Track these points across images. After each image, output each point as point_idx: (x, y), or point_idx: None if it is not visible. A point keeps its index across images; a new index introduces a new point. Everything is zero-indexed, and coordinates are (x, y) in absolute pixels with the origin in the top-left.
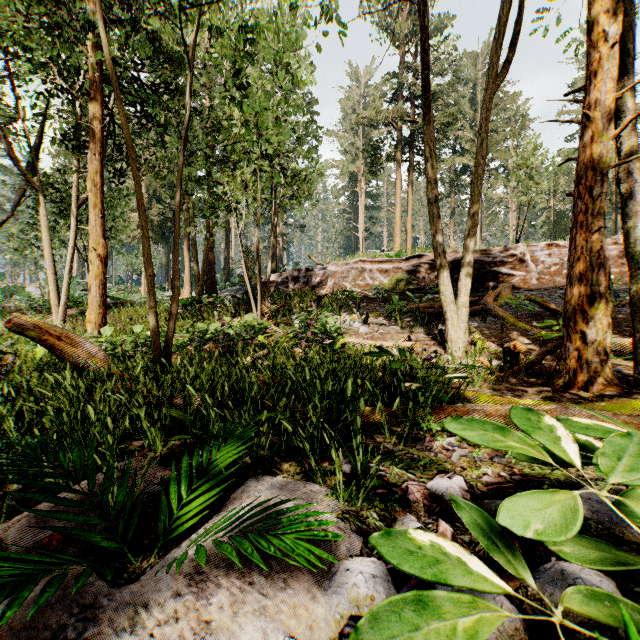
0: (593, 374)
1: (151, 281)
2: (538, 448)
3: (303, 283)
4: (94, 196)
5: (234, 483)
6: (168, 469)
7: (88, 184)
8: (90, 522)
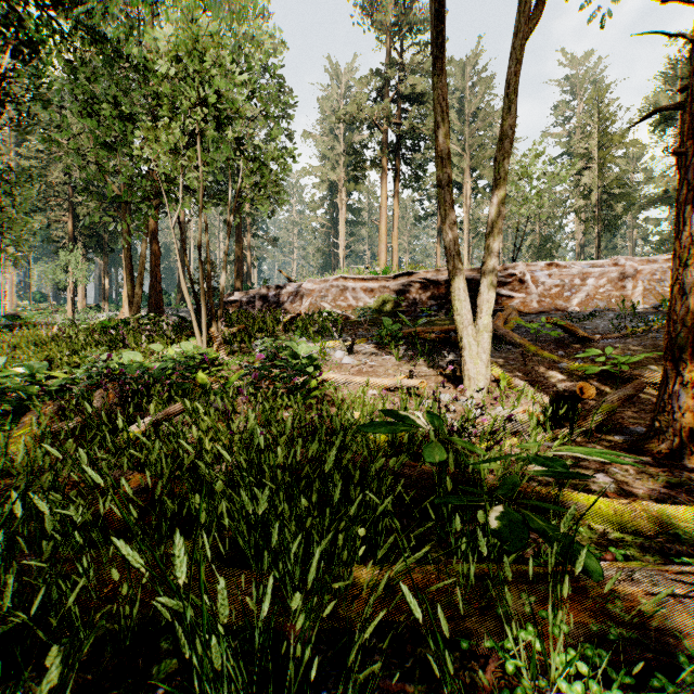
0: None
1: None
2: None
3: (273, 303)
4: None
5: None
6: None
7: None
8: None
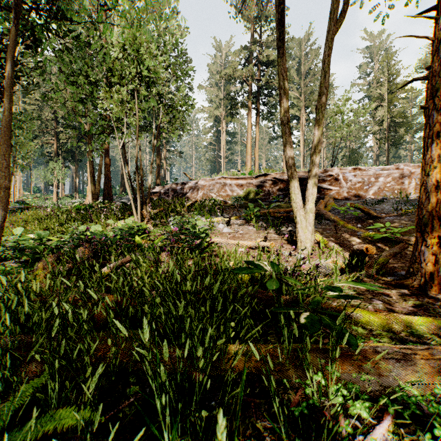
0: None
1: None
2: None
3: (180, 193)
4: None
5: None
6: None
7: None
8: None
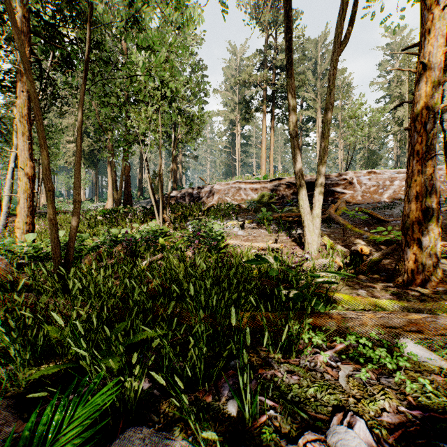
0: (426, 273)
1: (50, 195)
2: None
3: (196, 197)
4: (22, 125)
5: (96, 445)
6: (22, 418)
7: (17, 115)
8: None
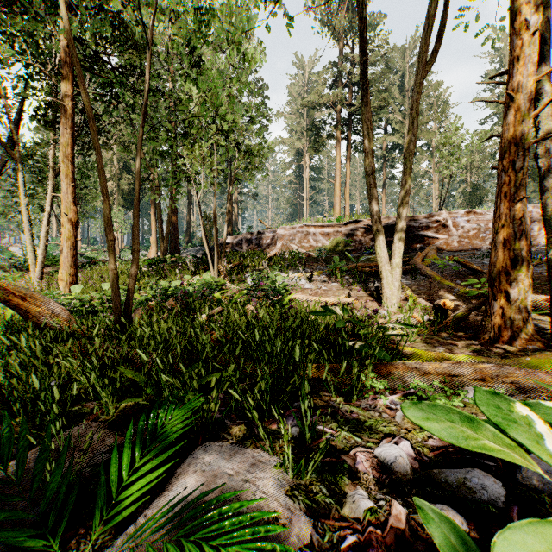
0: (515, 329)
1: (111, 245)
2: (518, 450)
3: (255, 244)
4: (65, 166)
5: (182, 451)
6: (118, 434)
7: (60, 155)
8: (14, 517)
